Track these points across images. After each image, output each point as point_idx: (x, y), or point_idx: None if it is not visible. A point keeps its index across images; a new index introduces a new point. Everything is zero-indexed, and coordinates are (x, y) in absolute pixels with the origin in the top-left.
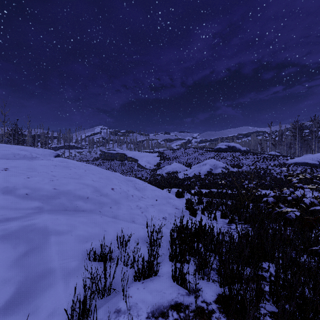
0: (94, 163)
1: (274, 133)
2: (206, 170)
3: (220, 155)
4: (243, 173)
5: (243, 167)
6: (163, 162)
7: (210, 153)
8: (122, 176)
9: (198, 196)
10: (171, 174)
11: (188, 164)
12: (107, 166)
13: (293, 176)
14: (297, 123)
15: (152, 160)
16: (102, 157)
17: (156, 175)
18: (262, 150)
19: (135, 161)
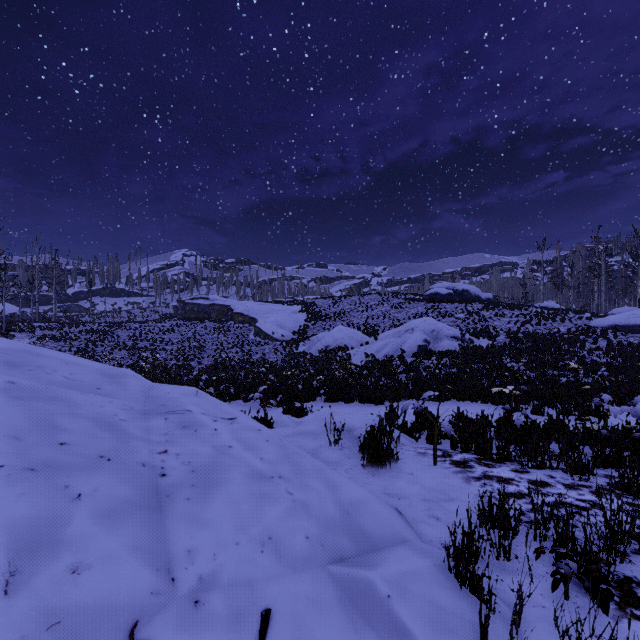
0: (157, 327)
1: (550, 263)
2: (416, 344)
3: (438, 309)
4: (505, 350)
5: (499, 336)
6: (314, 324)
7: (416, 305)
8: (142, 384)
9: (431, 439)
10: (333, 353)
11: (370, 329)
12: (187, 334)
13: (636, 359)
14: (597, 241)
15: (288, 320)
16: (179, 313)
17: (297, 356)
18: (525, 299)
19: (251, 322)
